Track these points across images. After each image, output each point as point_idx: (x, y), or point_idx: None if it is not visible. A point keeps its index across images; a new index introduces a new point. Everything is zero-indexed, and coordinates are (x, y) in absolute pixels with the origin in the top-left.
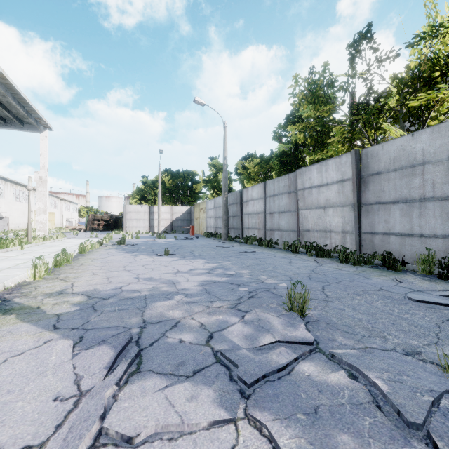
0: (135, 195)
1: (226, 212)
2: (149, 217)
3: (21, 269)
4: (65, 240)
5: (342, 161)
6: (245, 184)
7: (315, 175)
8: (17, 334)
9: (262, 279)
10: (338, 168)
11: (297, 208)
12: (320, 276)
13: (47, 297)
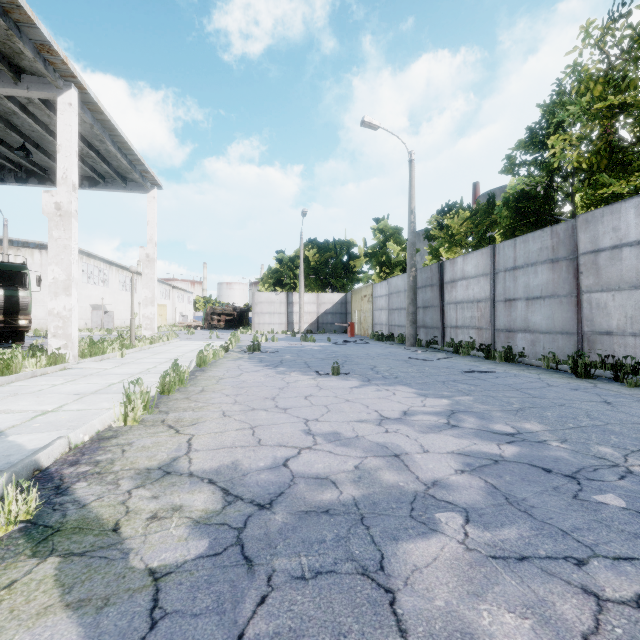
0: (266, 279)
1: (414, 300)
2: (287, 310)
3: (111, 396)
4: (178, 343)
5: None
6: (443, 253)
7: (631, 220)
8: None
9: (615, 459)
10: None
11: (577, 288)
12: None
13: (139, 486)
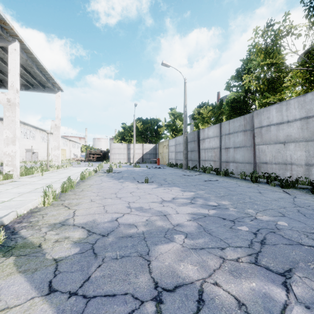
0: (117, 136)
1: (186, 147)
2: (127, 152)
3: (37, 194)
4: (71, 168)
5: (306, 99)
6: (200, 126)
7: (274, 114)
8: (3, 302)
9: (252, 214)
10: (302, 106)
11: (254, 143)
12: (312, 211)
13: (50, 230)
